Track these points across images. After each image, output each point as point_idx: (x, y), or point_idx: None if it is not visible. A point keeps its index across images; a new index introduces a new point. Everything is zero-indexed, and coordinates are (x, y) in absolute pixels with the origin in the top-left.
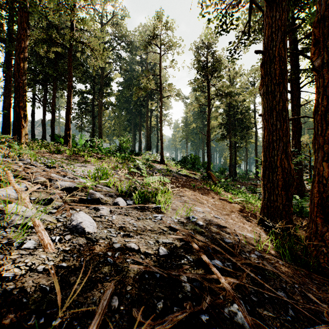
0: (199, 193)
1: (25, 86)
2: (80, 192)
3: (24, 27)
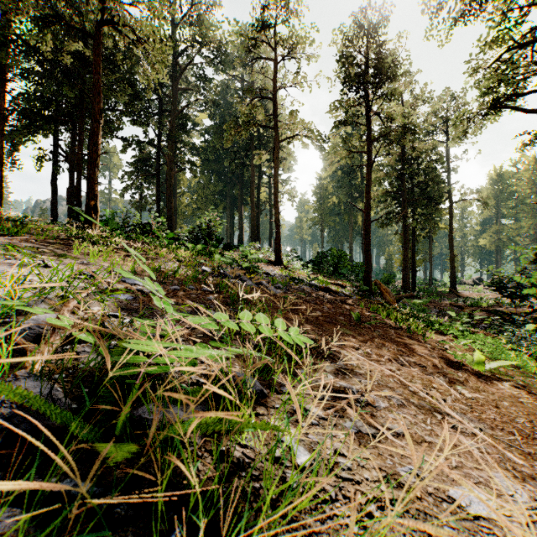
0: (384, 345)
1: None
2: None
3: None
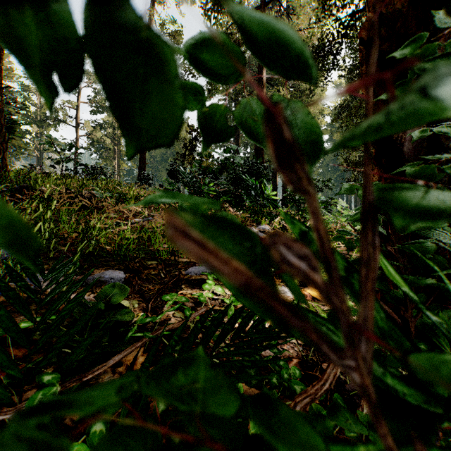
0: None
1: None
2: None
3: None
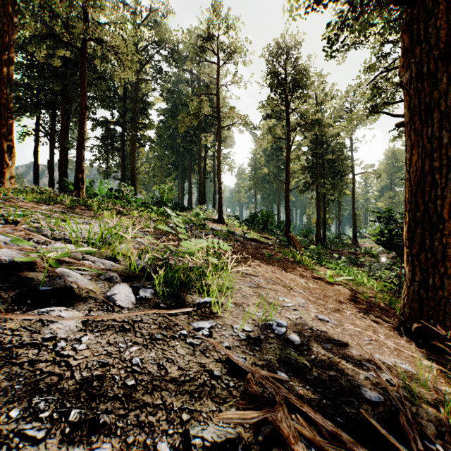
0: (279, 268)
1: (11, 104)
2: (38, 272)
3: (10, 13)
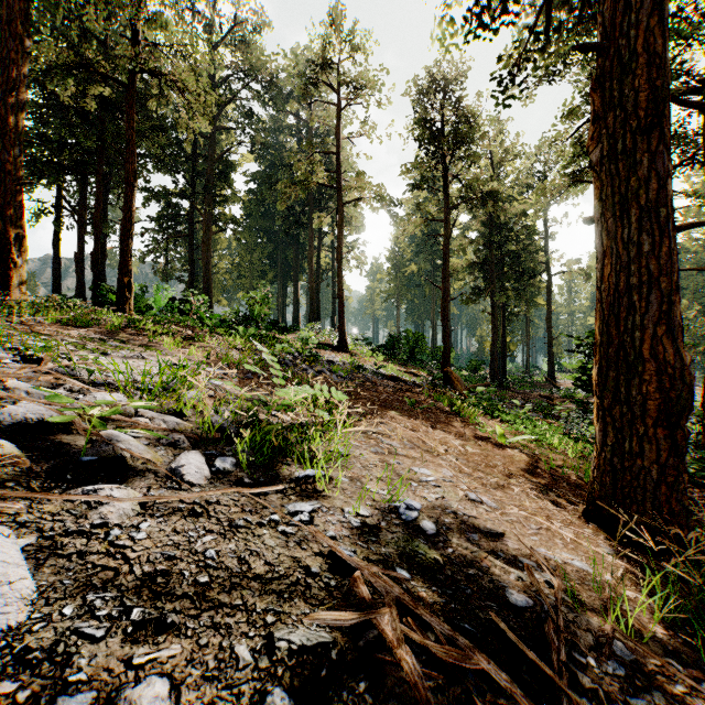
0: (426, 423)
1: (21, 171)
2: (76, 435)
3: (19, 33)
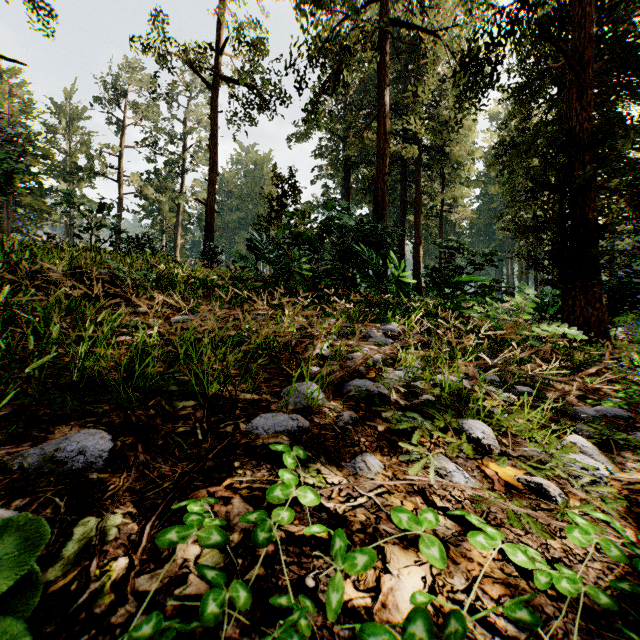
0: None
1: None
2: None
3: None
